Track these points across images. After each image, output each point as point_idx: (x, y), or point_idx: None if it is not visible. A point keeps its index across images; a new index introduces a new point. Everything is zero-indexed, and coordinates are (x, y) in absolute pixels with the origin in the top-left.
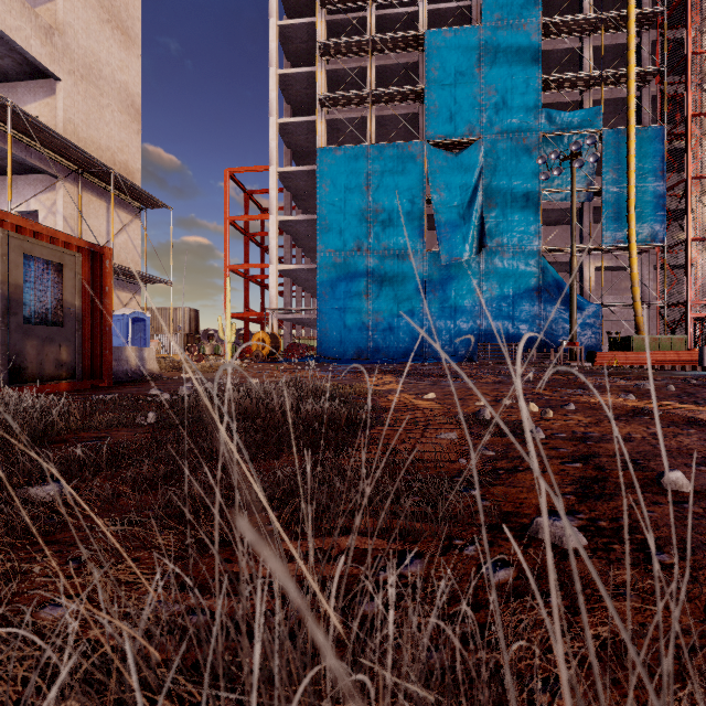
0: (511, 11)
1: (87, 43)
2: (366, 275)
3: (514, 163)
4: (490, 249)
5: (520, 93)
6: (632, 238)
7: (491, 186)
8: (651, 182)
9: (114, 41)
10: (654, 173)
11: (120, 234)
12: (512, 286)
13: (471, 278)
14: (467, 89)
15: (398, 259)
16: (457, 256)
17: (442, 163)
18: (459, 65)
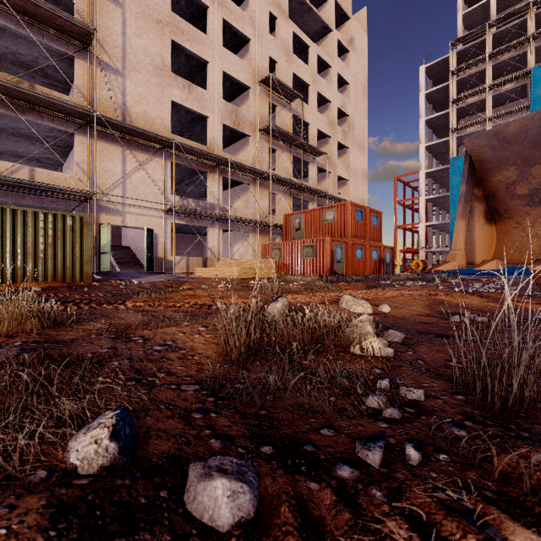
0: None
1: (354, 163)
2: None
3: None
4: None
5: None
6: None
7: None
8: None
9: (360, 155)
10: None
11: None
12: None
13: None
14: None
15: None
16: None
17: None
18: None
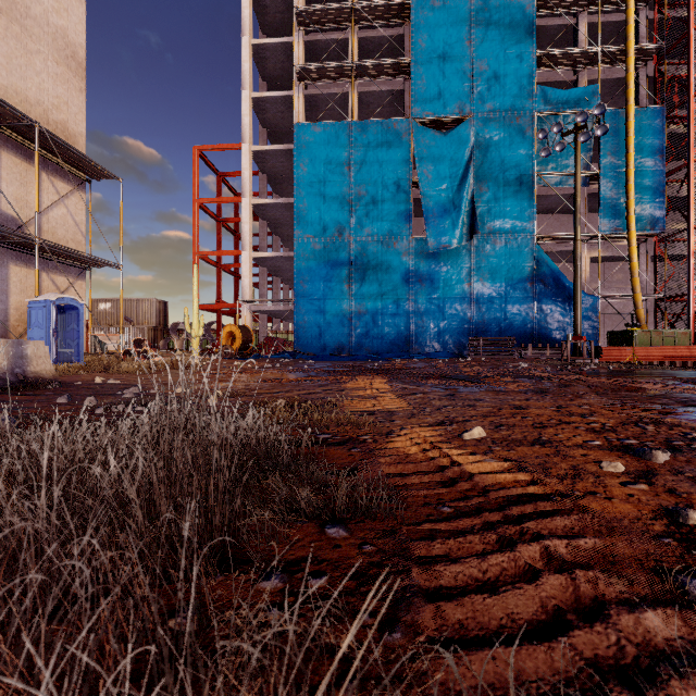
0: None
1: None
2: (348, 263)
3: (507, 144)
4: (481, 236)
5: (513, 68)
6: (632, 226)
7: (482, 169)
8: (650, 166)
9: None
10: (654, 157)
11: (56, 207)
12: (504, 276)
13: (461, 267)
14: (456, 63)
15: (383, 246)
16: (446, 243)
17: (430, 143)
18: (448, 37)
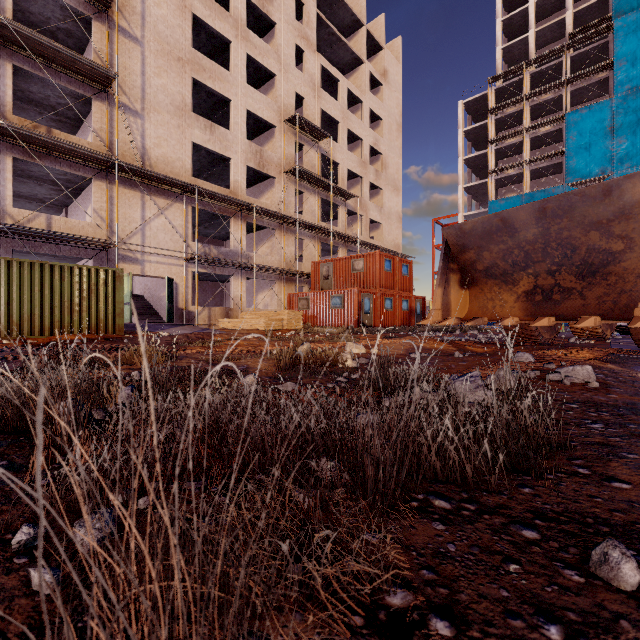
0: (639, 80)
1: (388, 205)
2: None
3: None
4: None
5: None
6: None
7: None
8: None
9: (394, 196)
10: None
11: None
12: None
13: None
14: (599, 144)
15: None
16: None
17: None
18: (593, 129)
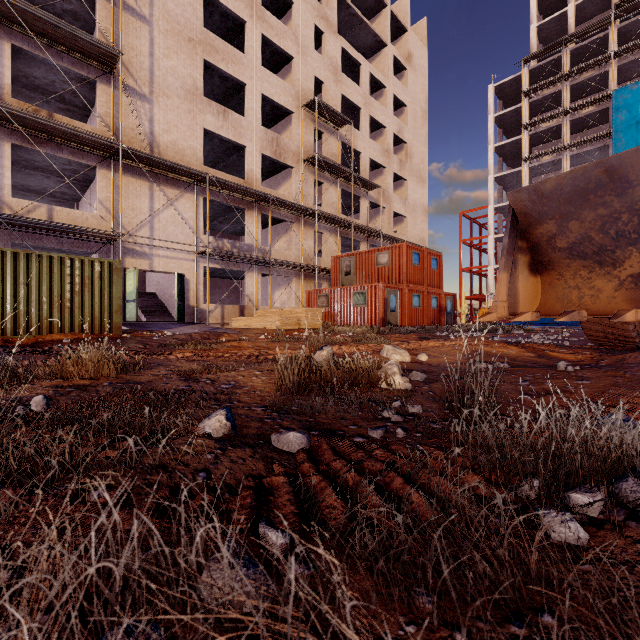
0: None
1: (413, 196)
2: None
3: None
4: None
5: None
6: None
7: None
8: None
9: (419, 188)
10: None
11: None
12: None
13: None
14: None
15: None
16: None
17: None
18: None
